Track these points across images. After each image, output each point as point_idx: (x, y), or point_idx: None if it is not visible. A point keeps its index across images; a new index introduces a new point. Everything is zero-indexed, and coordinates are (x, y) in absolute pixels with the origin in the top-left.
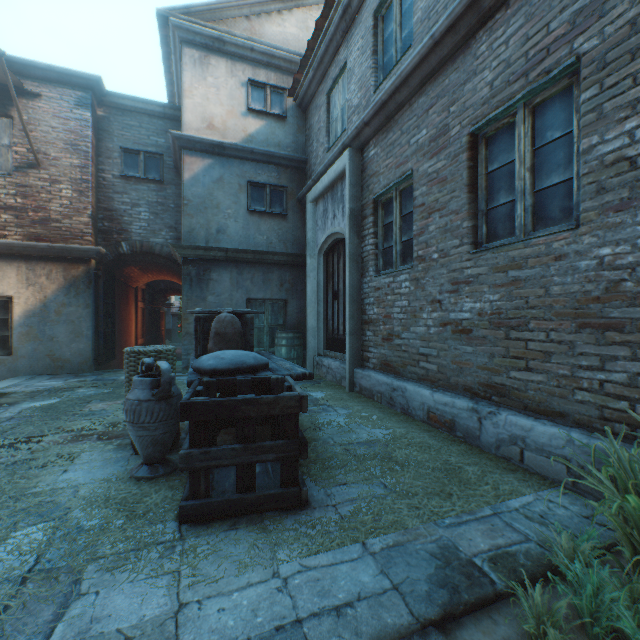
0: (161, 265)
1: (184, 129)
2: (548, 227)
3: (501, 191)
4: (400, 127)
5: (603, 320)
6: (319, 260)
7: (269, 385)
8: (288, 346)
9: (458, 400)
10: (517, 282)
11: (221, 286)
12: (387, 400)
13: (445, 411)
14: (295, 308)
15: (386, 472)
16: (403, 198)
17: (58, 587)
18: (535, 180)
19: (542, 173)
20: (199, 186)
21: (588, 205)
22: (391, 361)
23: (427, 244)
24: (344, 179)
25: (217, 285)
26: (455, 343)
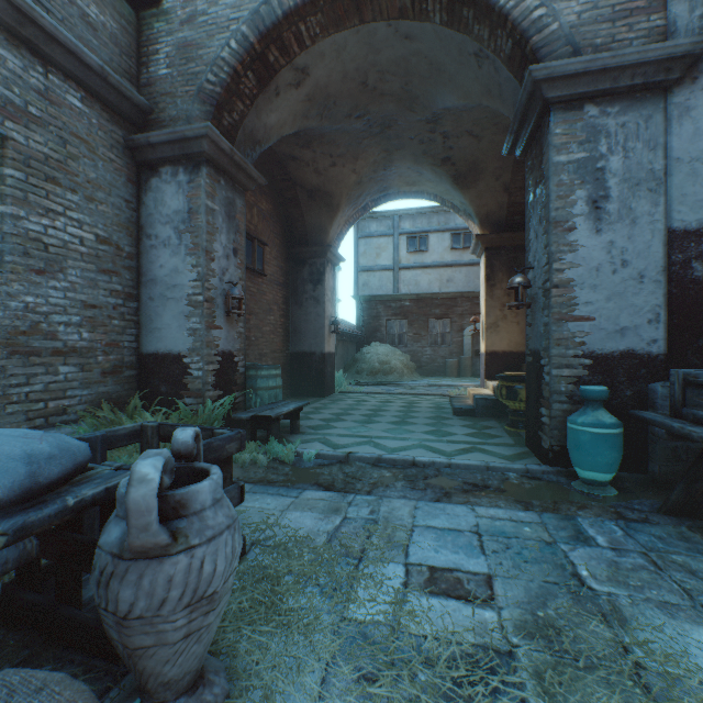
0: None
1: None
2: None
3: None
4: None
5: (30, 348)
6: None
7: None
8: None
9: None
10: None
11: None
12: None
13: None
14: None
15: None
16: None
17: (340, 537)
18: None
19: None
20: None
21: (19, 260)
22: None
23: None
24: None
25: None
26: None
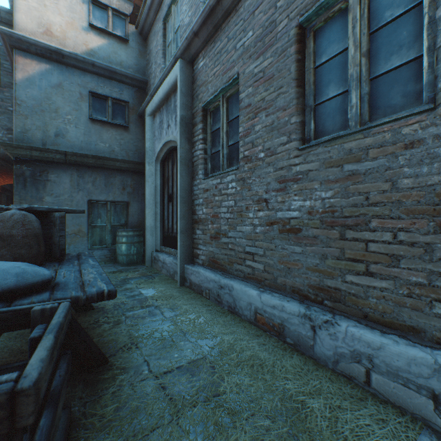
0: (5, 168)
1: (16, 29)
2: (387, 116)
3: (330, 84)
4: (227, 34)
5: None
6: (156, 167)
7: (30, 320)
8: (128, 243)
9: (288, 304)
10: (355, 176)
11: (60, 187)
12: (215, 297)
13: (274, 314)
14: (137, 209)
15: (211, 436)
16: (229, 105)
17: None
18: (371, 67)
19: (380, 58)
20: (35, 88)
21: None
22: (218, 258)
23: (253, 144)
24: (177, 91)
25: (56, 186)
26: (282, 242)
